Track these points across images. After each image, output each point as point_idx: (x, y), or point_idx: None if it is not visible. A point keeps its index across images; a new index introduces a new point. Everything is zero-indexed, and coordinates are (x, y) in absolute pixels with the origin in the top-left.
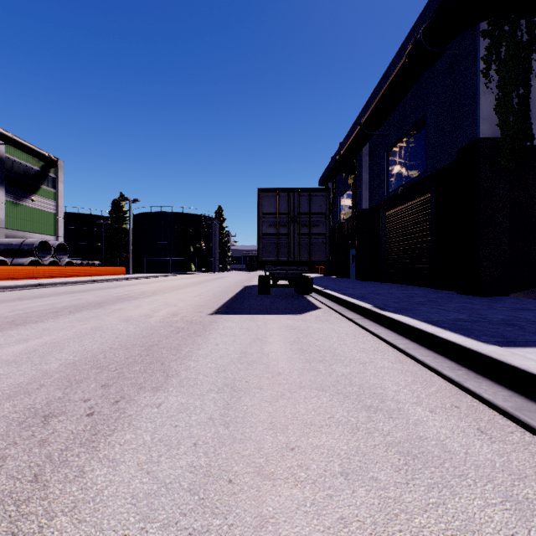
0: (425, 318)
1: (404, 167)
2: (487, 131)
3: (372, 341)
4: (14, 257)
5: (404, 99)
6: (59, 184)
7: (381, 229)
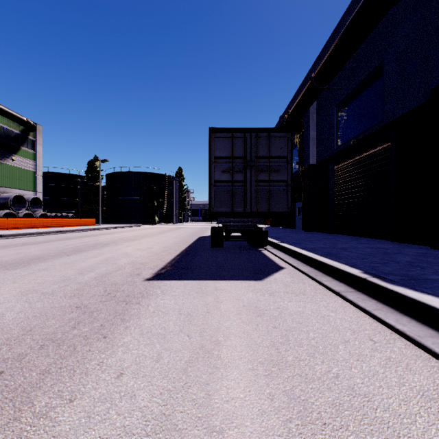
0: None
1: (356, 120)
2: None
3: (417, 359)
4: None
5: (356, 51)
6: (37, 146)
7: (330, 183)
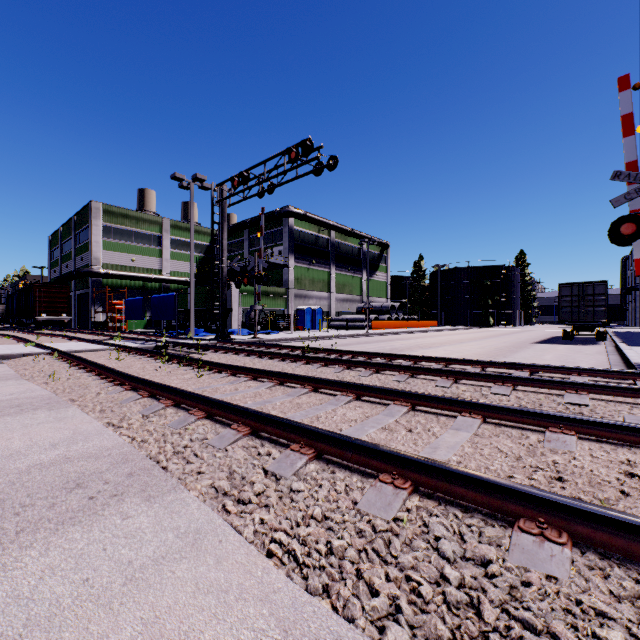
0: (634, 344)
1: None
2: None
3: (601, 349)
4: (379, 315)
5: None
6: (388, 260)
7: None
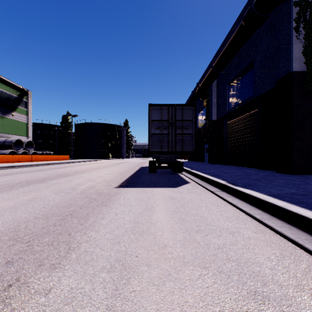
0: (268, 192)
1: (240, 93)
2: (297, 67)
3: (232, 210)
4: (0, 149)
5: (239, 51)
6: (29, 105)
7: (224, 132)
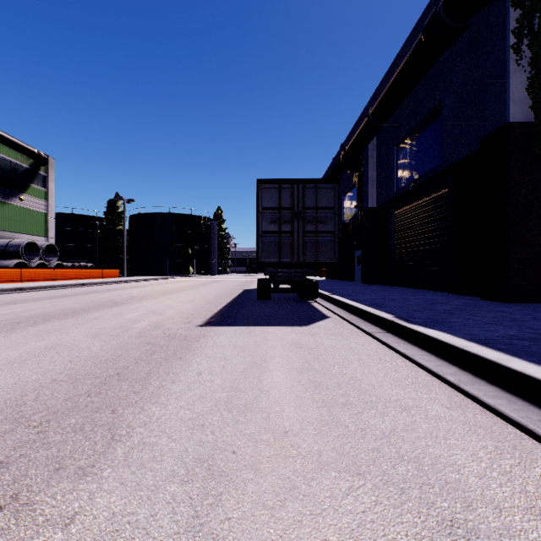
0: (469, 335)
1: (416, 162)
2: (518, 115)
3: (405, 367)
4: None
5: (415, 87)
6: (49, 183)
7: (390, 229)
